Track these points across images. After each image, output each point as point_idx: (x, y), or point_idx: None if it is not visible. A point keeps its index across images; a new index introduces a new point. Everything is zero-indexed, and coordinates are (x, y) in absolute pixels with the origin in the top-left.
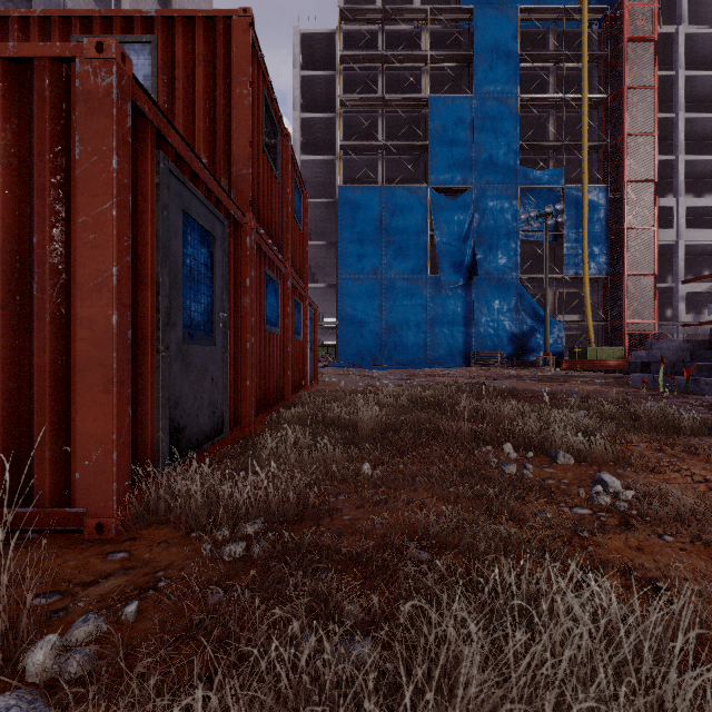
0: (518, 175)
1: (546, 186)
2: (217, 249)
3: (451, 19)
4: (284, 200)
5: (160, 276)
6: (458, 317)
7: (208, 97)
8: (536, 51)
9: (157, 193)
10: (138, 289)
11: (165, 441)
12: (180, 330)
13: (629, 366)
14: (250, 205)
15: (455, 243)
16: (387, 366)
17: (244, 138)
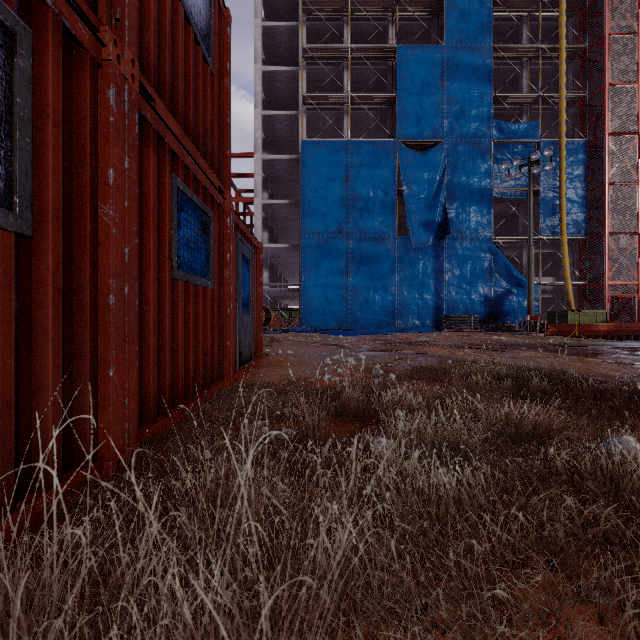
0: (492, 128)
1: (521, 140)
2: None
3: None
4: None
5: None
6: (428, 279)
7: None
8: None
9: None
10: None
11: None
12: None
13: None
14: None
15: (425, 200)
16: (354, 331)
17: None
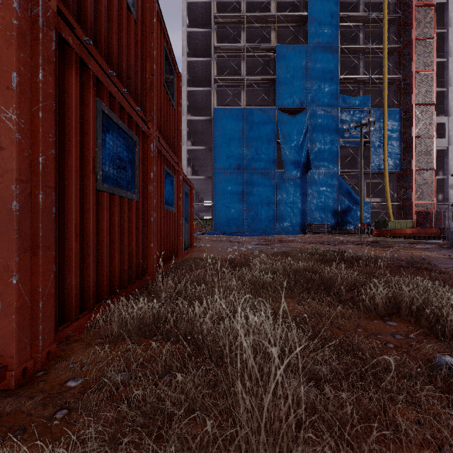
0: (339, 100)
1: (358, 108)
2: None
3: None
4: (147, 55)
5: None
6: (297, 199)
7: None
8: (351, 14)
9: None
10: None
11: None
12: None
13: (448, 235)
14: None
15: (295, 147)
16: (248, 233)
17: None
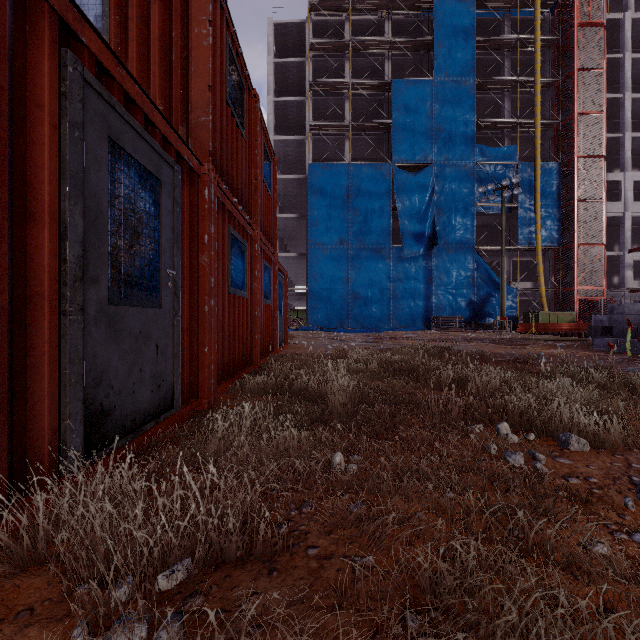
0: (475, 152)
1: (501, 162)
2: (164, 196)
3: (412, 8)
4: (252, 162)
5: (67, 214)
6: (419, 284)
7: (164, 38)
8: (492, 37)
9: (63, 104)
10: (27, 228)
11: (76, 430)
12: (105, 288)
13: (589, 330)
14: (211, 156)
15: (416, 215)
16: (354, 329)
17: (203, 82)
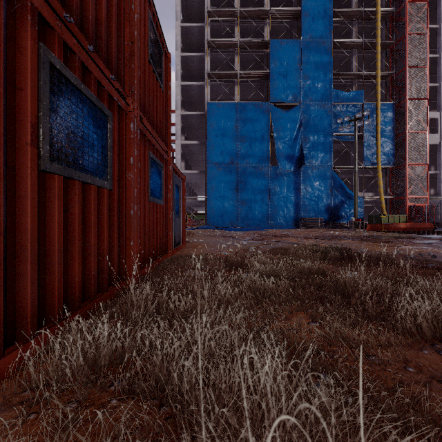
0: (332, 95)
1: (351, 103)
2: None
3: None
4: (126, 18)
5: None
6: (290, 194)
7: None
8: (344, 9)
9: None
10: None
11: None
12: None
13: None
14: None
15: (288, 142)
16: (241, 228)
17: None
